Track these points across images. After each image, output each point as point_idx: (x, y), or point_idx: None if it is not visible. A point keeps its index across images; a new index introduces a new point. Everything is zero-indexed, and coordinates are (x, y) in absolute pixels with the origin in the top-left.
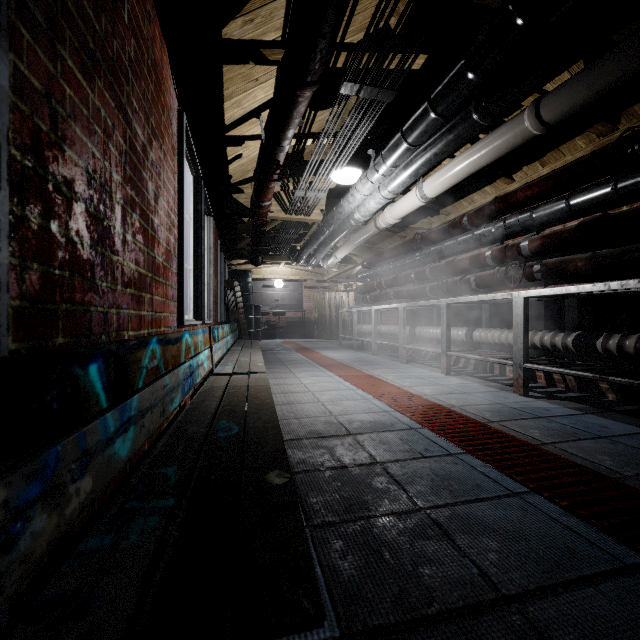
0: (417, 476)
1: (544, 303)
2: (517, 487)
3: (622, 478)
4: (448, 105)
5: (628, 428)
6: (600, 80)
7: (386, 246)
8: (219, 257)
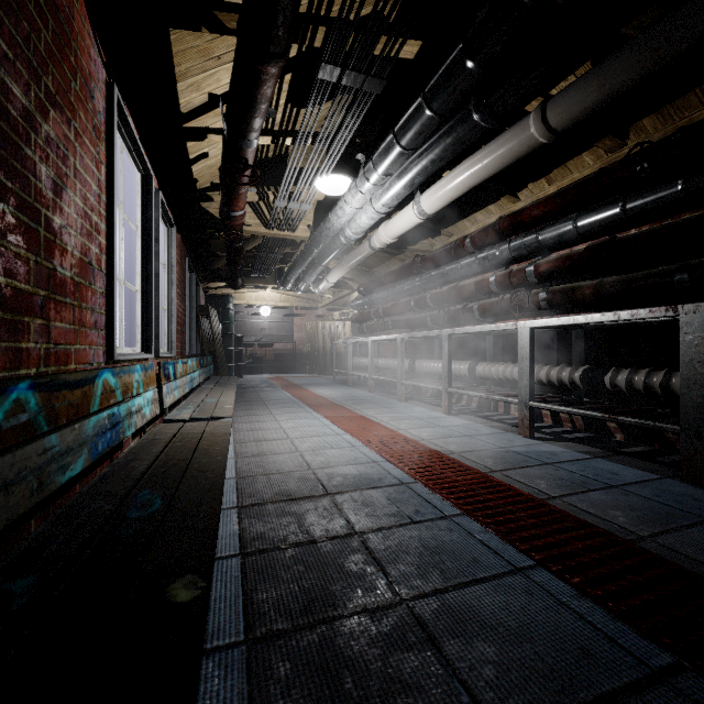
0: (402, 550)
1: (550, 334)
2: (521, 560)
3: (638, 540)
4: (445, 100)
5: (639, 474)
6: (611, 80)
7: (384, 270)
8: (187, 278)
